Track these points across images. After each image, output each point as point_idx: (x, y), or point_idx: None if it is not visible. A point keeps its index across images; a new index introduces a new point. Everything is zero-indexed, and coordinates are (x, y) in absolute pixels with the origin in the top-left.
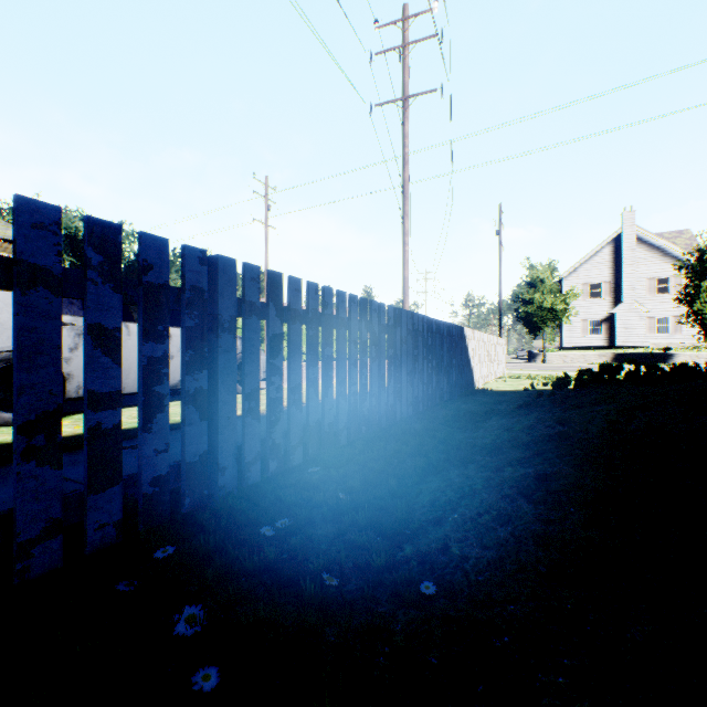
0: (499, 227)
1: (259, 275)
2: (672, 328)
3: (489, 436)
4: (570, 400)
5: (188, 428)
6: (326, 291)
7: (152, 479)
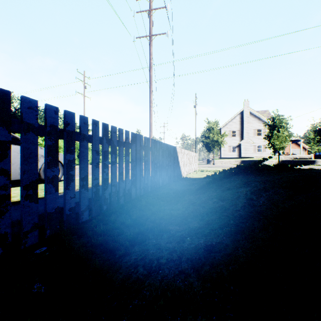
0: (195, 104)
1: None
2: (262, 150)
3: (182, 208)
4: (226, 184)
5: None
6: (67, 113)
7: None
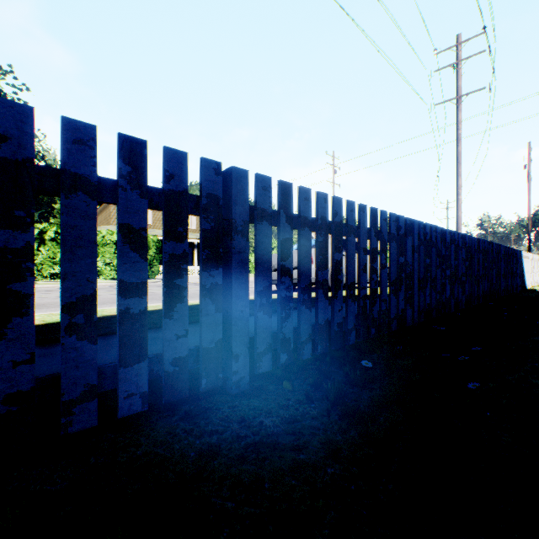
0: (528, 161)
1: (476, 240)
2: None
3: None
4: None
5: (469, 284)
6: (485, 242)
7: (466, 295)
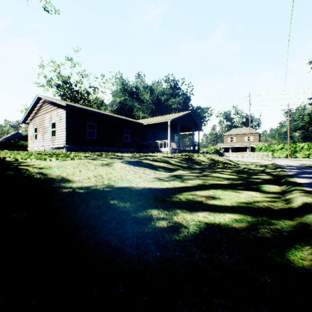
0: None
1: None
2: None
3: None
4: None
5: None
6: None
7: None
